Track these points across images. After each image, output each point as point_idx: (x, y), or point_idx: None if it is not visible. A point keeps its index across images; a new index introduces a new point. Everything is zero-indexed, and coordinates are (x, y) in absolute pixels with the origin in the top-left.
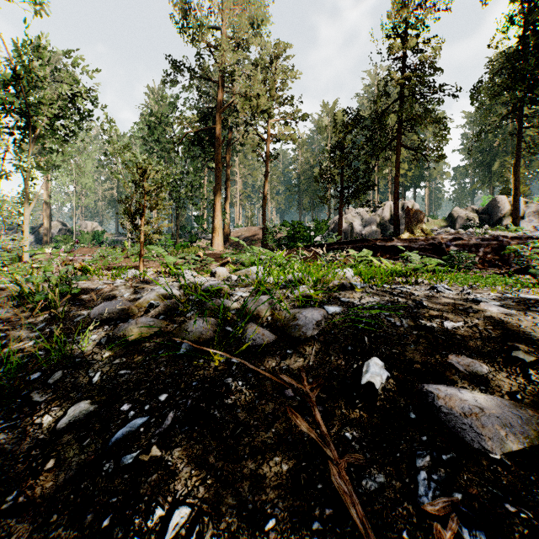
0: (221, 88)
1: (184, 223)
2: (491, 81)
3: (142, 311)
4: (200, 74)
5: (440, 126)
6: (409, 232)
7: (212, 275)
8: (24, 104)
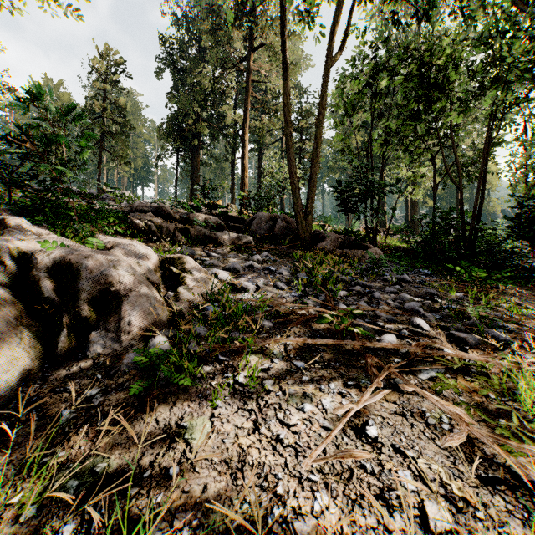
0: None
1: None
2: (166, 128)
3: None
4: None
5: (124, 145)
6: None
7: None
8: None
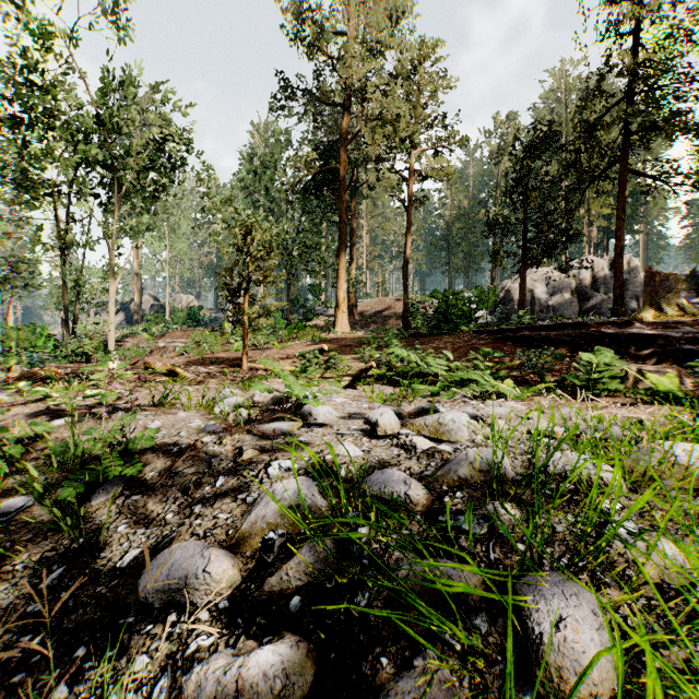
0: (346, 112)
1: (295, 294)
2: None
3: (250, 556)
4: (319, 97)
5: None
6: (653, 309)
7: (370, 427)
8: (107, 155)
